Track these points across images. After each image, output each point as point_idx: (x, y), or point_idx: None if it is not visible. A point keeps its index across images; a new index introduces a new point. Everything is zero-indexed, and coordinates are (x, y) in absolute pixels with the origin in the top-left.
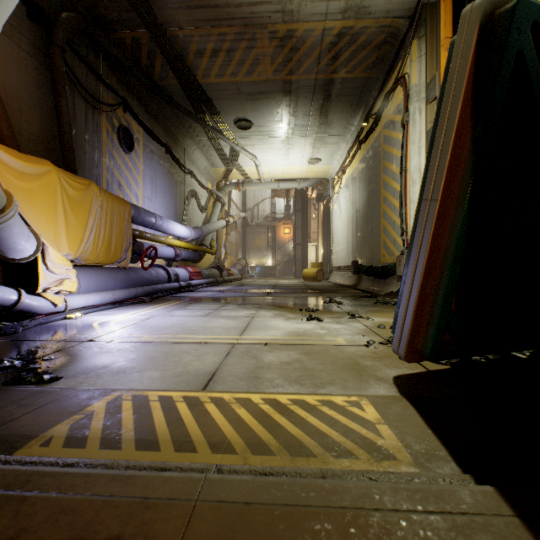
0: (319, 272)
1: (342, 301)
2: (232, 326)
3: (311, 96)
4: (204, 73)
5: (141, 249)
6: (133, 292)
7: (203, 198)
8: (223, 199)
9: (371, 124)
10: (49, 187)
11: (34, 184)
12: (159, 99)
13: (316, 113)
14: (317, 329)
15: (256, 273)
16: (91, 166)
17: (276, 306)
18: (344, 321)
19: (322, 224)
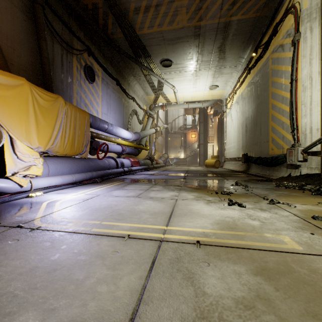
0: (216, 162)
1: (245, 184)
2: (158, 210)
3: (214, 37)
4: (140, 26)
5: (97, 145)
6: (89, 175)
7: (141, 115)
8: (153, 116)
9: (260, 52)
10: (21, 96)
11: (7, 92)
12: (111, 49)
13: (217, 50)
14: (246, 218)
15: (174, 163)
16: (65, 90)
17: (193, 188)
18: (267, 208)
19: (217, 130)
